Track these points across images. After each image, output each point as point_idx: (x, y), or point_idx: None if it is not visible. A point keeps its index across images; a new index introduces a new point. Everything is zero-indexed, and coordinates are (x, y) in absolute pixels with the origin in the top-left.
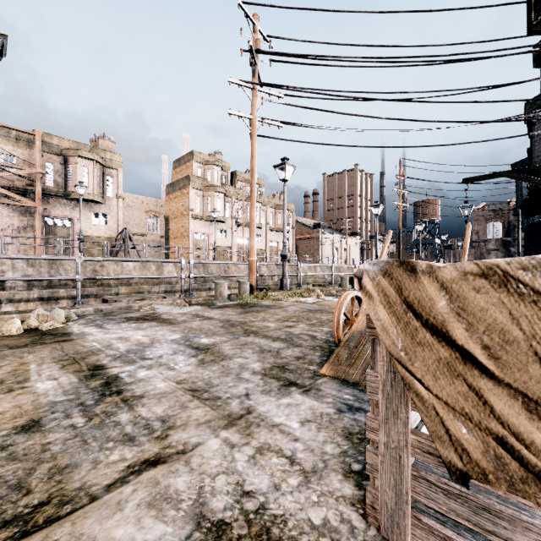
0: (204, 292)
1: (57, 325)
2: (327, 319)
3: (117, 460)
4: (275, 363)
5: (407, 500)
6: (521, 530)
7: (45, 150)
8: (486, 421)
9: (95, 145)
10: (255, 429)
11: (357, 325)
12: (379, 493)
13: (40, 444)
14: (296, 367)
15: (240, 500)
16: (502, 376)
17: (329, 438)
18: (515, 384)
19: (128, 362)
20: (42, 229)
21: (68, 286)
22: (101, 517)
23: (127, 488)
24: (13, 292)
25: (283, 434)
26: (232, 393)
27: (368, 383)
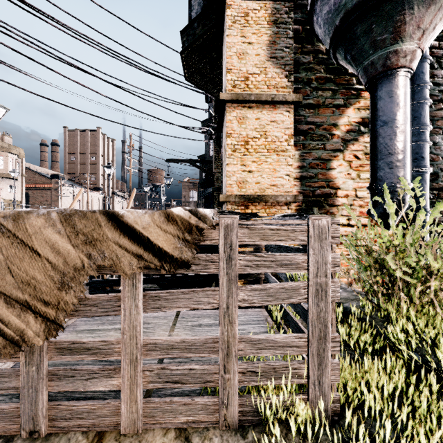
0: None
1: None
2: None
3: None
4: None
5: None
6: (15, 378)
7: None
8: None
9: None
10: None
11: None
12: None
13: None
14: None
15: None
16: None
17: None
18: (0, 289)
19: None
20: None
21: None
22: None
23: None
24: None
25: None
26: None
27: None
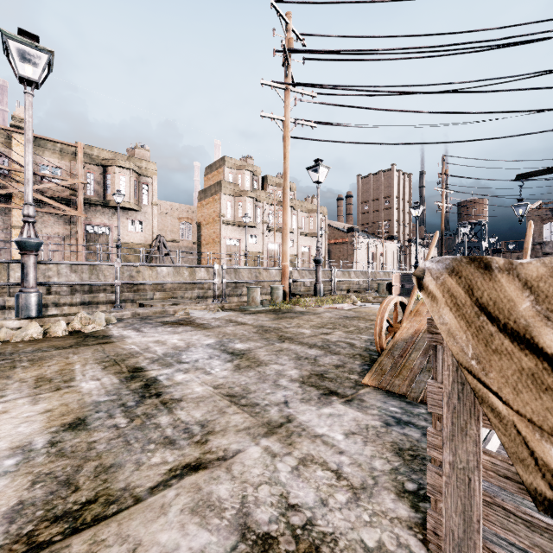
0: (235, 298)
1: (99, 327)
2: (365, 326)
3: (158, 462)
4: (313, 370)
5: (478, 529)
6: None
7: (86, 161)
8: None
9: (131, 155)
10: (297, 439)
11: (402, 333)
12: (444, 518)
13: (86, 442)
14: (335, 375)
15: (285, 514)
16: None
17: (377, 452)
18: None
19: (165, 365)
20: (84, 237)
21: (107, 291)
22: (145, 520)
23: (169, 491)
24: (58, 296)
25: (327, 445)
26: (270, 400)
27: (429, 394)
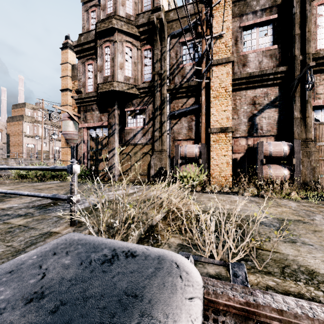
0: None
1: None
2: None
3: None
4: None
5: None
6: None
7: None
8: None
9: None
10: None
11: None
12: None
13: None
14: None
15: None
16: None
17: None
18: None
19: None
20: None
21: None
22: None
23: None
24: None
25: None
26: None
27: None
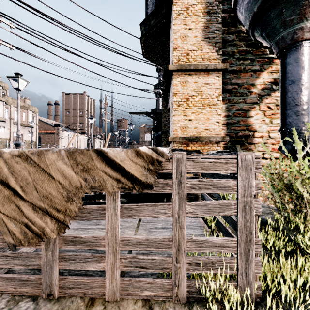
0: None
1: None
2: None
3: None
4: None
5: None
6: (38, 258)
7: None
8: (22, 218)
9: None
10: None
11: None
12: None
13: None
14: None
15: None
16: (26, 198)
17: None
18: (30, 200)
19: None
20: None
21: None
22: None
23: None
24: None
25: None
26: None
27: None
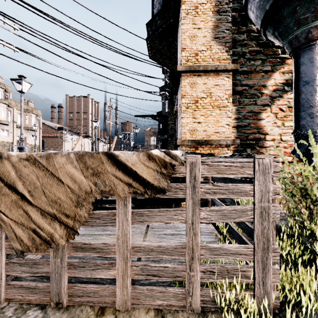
0: None
1: None
2: None
3: None
4: None
5: (1, 278)
6: (46, 265)
7: None
8: (30, 224)
9: None
10: None
11: None
12: None
13: None
14: None
15: None
16: (34, 203)
17: None
18: (38, 205)
19: None
20: None
21: None
22: None
23: None
24: None
25: None
26: None
27: None
